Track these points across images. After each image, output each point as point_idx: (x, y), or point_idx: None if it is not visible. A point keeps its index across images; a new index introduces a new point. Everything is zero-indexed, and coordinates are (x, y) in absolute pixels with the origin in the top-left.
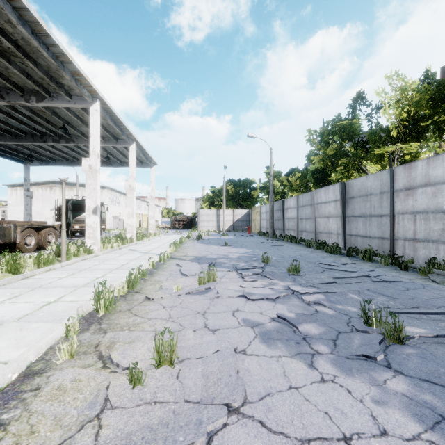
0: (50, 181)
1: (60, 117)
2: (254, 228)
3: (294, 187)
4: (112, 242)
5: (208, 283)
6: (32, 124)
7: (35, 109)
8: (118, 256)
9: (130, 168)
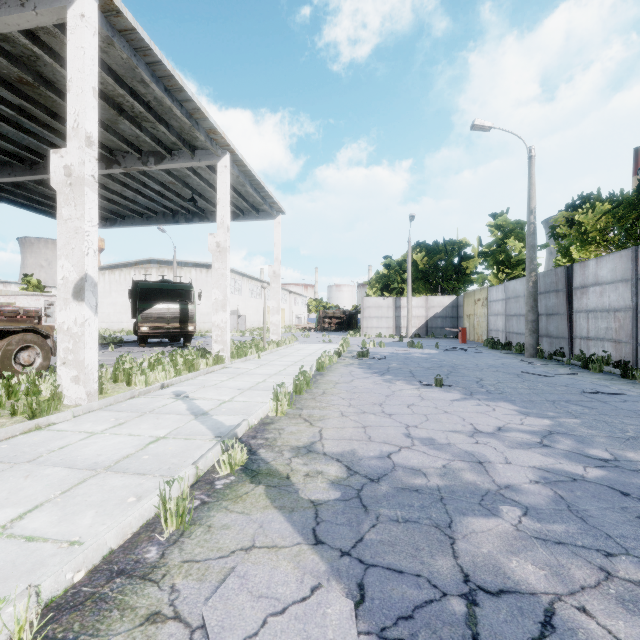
0: (145, 260)
1: (64, 96)
2: (469, 331)
3: (592, 235)
4: (164, 366)
5: None
6: (43, 134)
7: (12, 79)
8: (93, 436)
9: (218, 208)
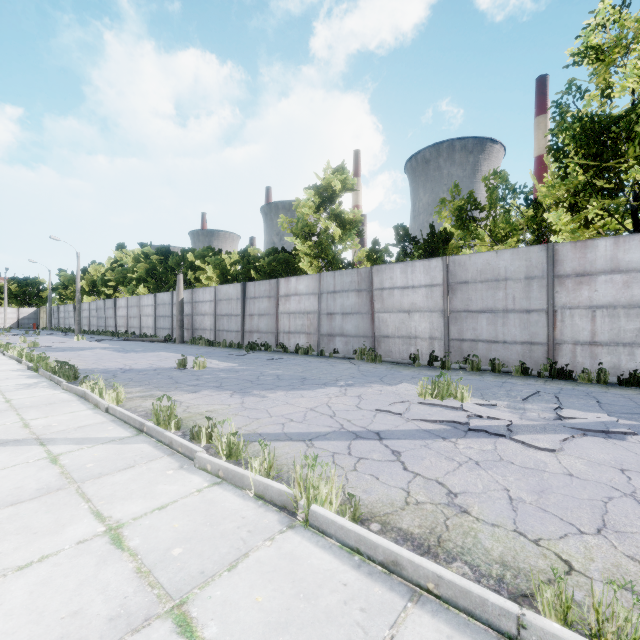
0: None
1: None
2: (42, 325)
3: (70, 297)
4: None
5: (2, 335)
6: None
7: None
8: None
9: None
